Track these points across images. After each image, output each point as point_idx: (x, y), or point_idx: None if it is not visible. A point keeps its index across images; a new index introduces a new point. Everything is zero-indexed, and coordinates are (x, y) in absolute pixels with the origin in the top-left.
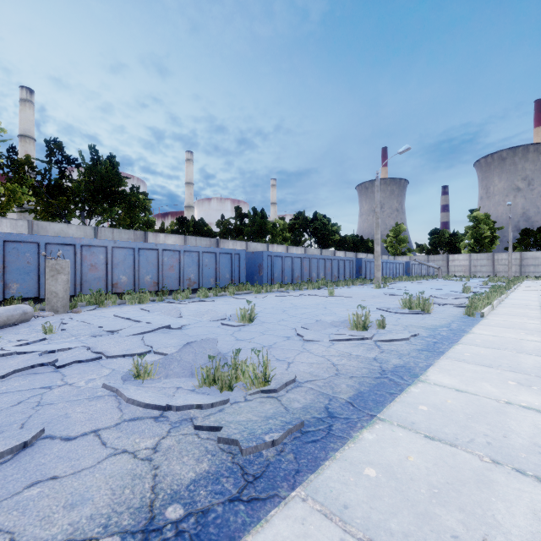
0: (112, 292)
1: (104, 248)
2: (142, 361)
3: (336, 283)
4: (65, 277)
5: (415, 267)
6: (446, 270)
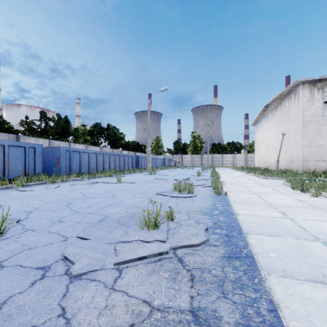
0: None
1: None
2: None
3: (122, 172)
4: None
5: (167, 161)
6: (182, 163)
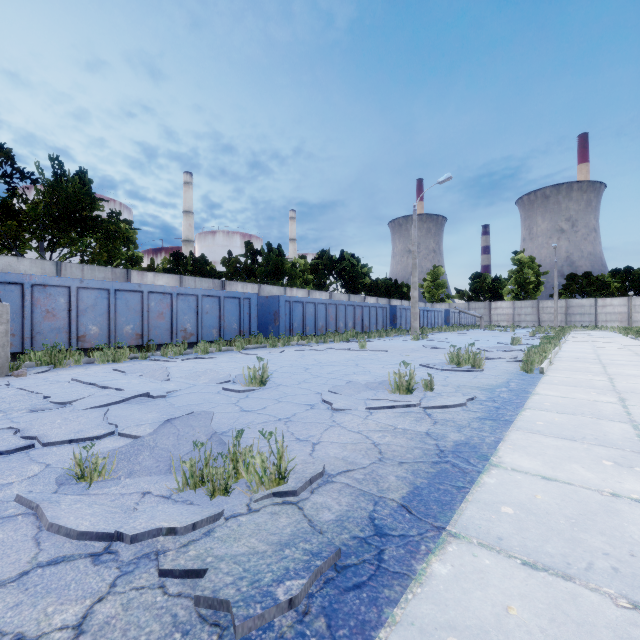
0: (78, 347)
1: (66, 288)
2: (97, 449)
3: (367, 334)
4: (2, 327)
5: (455, 316)
6: (489, 320)
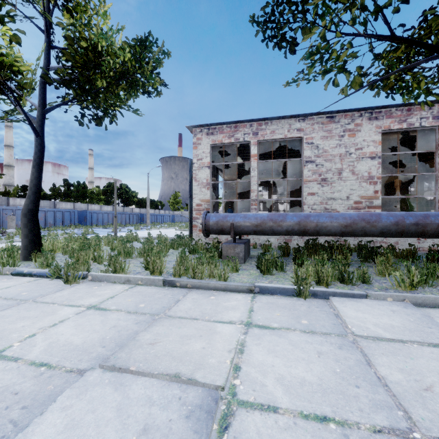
0: None
1: (12, 210)
2: None
3: (125, 225)
4: (15, 221)
5: (178, 218)
6: None
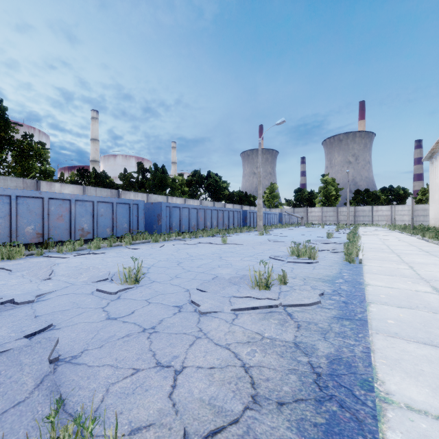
0: None
1: None
2: None
3: (227, 231)
4: None
5: (285, 217)
6: (306, 220)
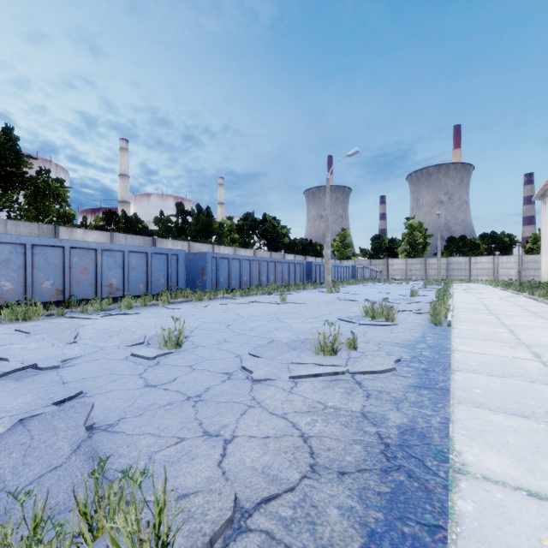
0: None
1: None
2: None
3: (287, 288)
4: None
5: (360, 271)
6: (386, 274)
